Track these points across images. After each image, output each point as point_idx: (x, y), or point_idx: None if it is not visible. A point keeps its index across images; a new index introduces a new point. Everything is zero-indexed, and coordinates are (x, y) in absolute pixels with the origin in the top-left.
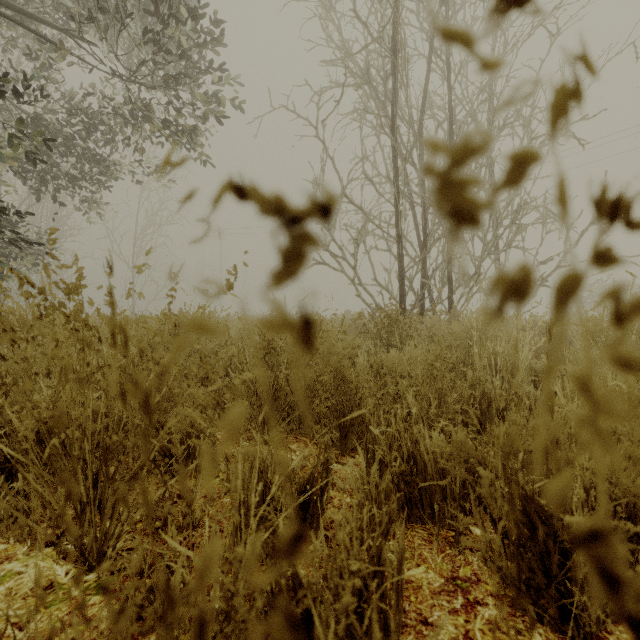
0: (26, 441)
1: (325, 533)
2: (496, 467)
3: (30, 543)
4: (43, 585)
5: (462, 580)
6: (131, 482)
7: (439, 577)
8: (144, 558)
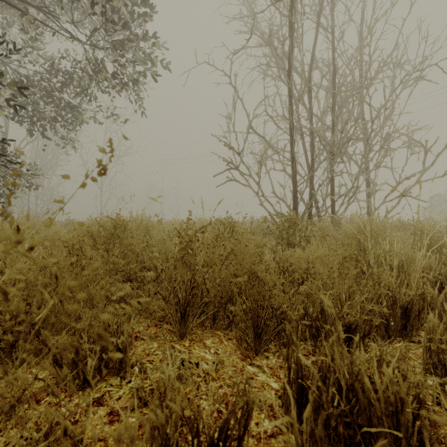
0: None
1: None
2: None
3: None
4: None
5: None
6: None
7: None
8: None
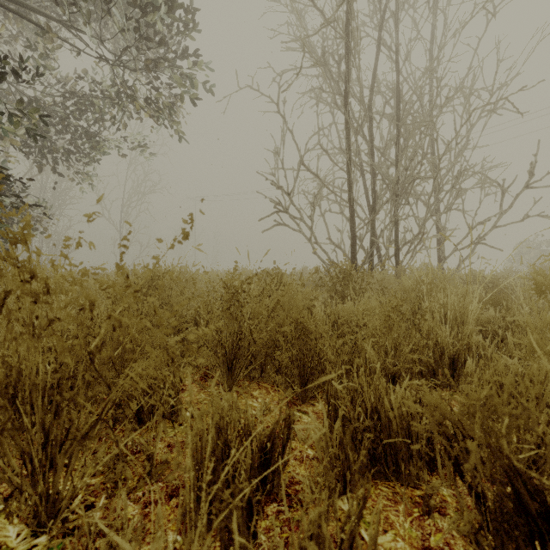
0: None
1: (286, 490)
2: (477, 434)
3: None
4: None
5: None
6: (83, 442)
7: (409, 547)
8: (90, 530)
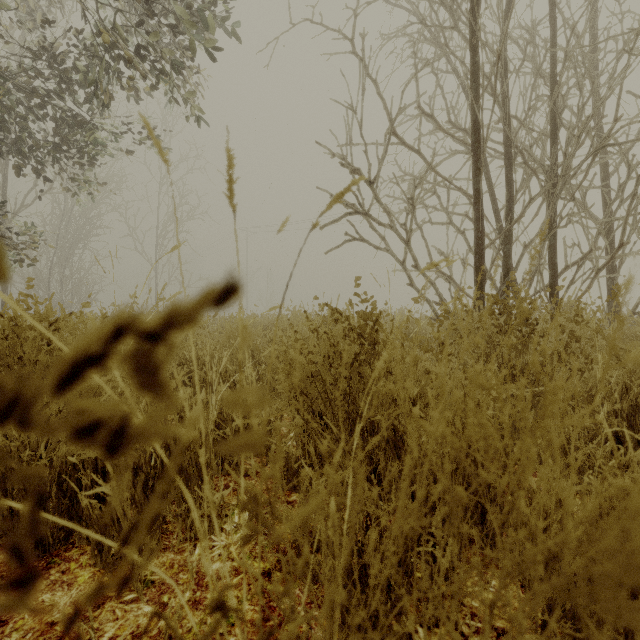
0: None
1: None
2: None
3: None
4: None
5: None
6: None
7: None
8: None
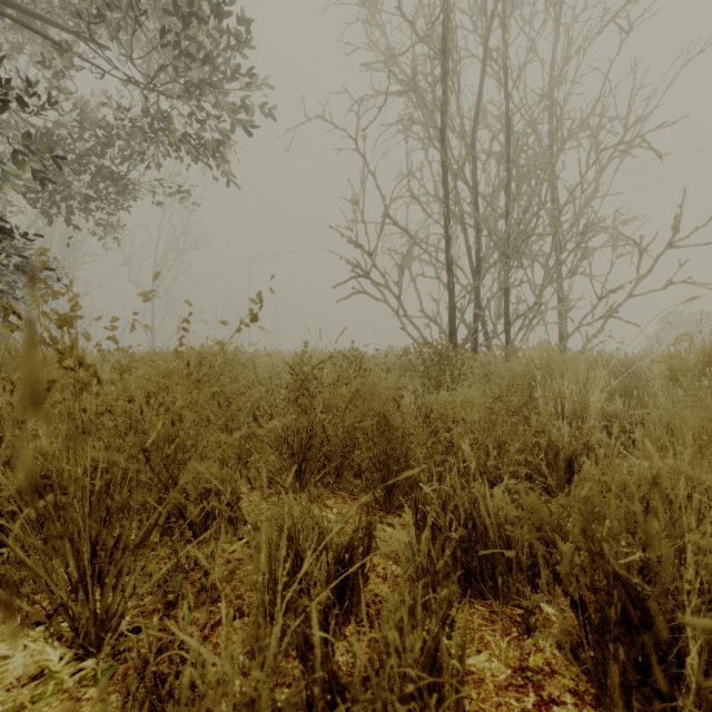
0: (20, 497)
1: (367, 609)
2: (576, 537)
3: (20, 620)
4: (32, 673)
5: (533, 671)
6: (136, 551)
7: (505, 667)
8: (149, 645)
